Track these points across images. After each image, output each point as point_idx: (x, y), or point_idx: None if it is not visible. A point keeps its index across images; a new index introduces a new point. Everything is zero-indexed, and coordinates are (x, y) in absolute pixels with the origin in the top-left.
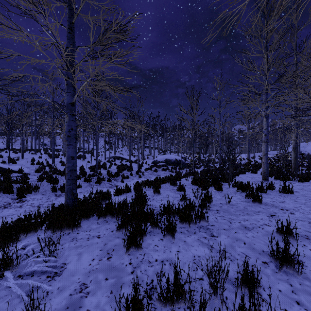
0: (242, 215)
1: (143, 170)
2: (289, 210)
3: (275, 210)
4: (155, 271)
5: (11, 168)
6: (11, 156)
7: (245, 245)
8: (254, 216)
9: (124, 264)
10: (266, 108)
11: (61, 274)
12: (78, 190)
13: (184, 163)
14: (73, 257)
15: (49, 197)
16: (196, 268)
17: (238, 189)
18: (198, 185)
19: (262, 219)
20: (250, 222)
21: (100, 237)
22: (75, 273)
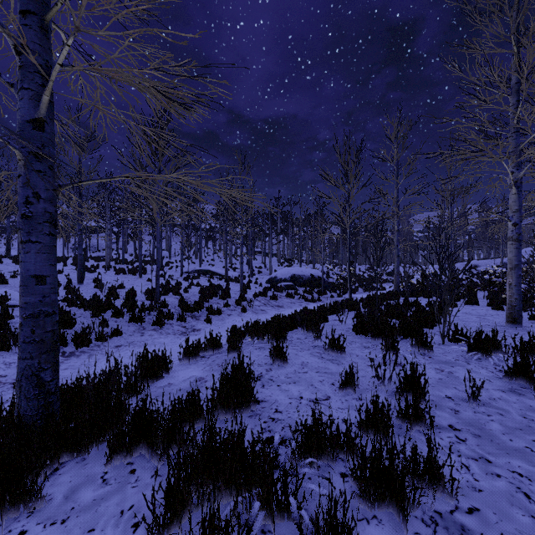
0: None
1: (250, 296)
2: None
3: None
4: None
5: None
6: (7, 269)
7: None
8: None
9: None
10: (517, 166)
11: None
12: (115, 342)
13: (327, 281)
14: None
15: None
16: None
17: (471, 351)
18: (371, 337)
19: None
20: None
21: None
22: None
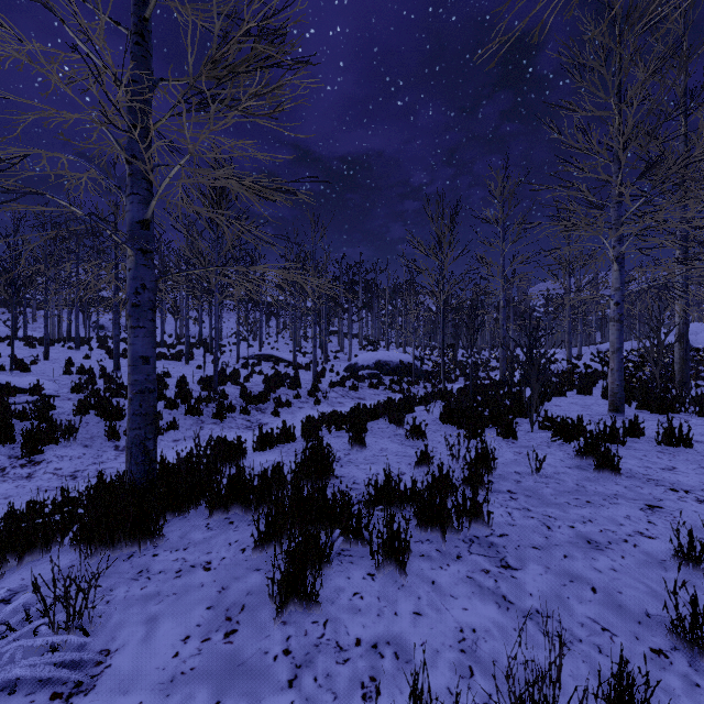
0: (576, 506)
1: (325, 386)
2: (692, 492)
3: (657, 491)
4: (356, 680)
5: (15, 382)
6: (20, 354)
7: (595, 596)
8: (607, 510)
9: (269, 653)
10: (619, 240)
11: (94, 687)
12: (172, 436)
13: (420, 369)
14: (133, 630)
15: (100, 451)
16: (468, 669)
17: (555, 436)
18: (457, 425)
19: (628, 517)
20: (601, 526)
21: (212, 569)
22: (132, 685)
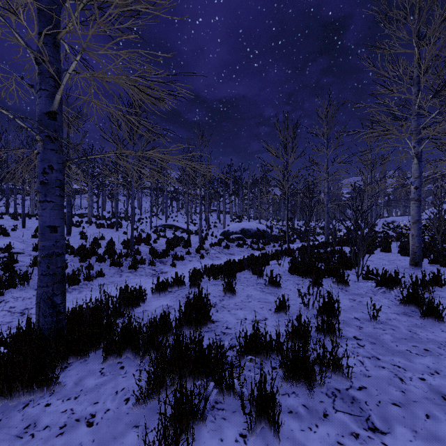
0: (417, 354)
1: (207, 246)
2: None
3: None
4: None
5: None
6: (7, 224)
7: None
8: None
9: None
10: (418, 142)
11: None
12: (99, 281)
13: (270, 234)
14: None
15: None
16: None
17: (378, 286)
18: (302, 276)
19: None
20: None
21: (94, 424)
22: None
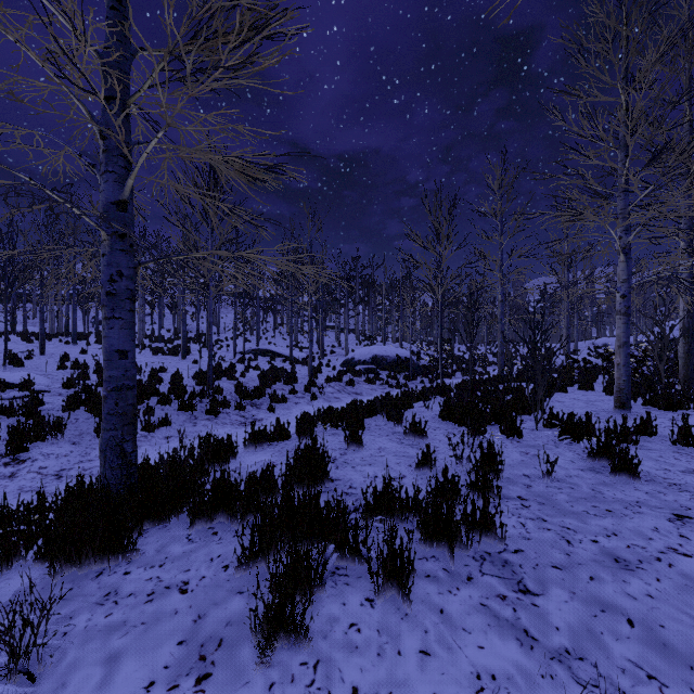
0: (596, 516)
1: (322, 381)
2: None
3: (683, 498)
4: None
5: (6, 377)
6: (17, 348)
7: (633, 631)
8: (631, 521)
9: None
10: (625, 230)
11: None
12: (164, 432)
13: (416, 364)
14: (89, 672)
15: (88, 449)
16: None
17: (562, 434)
18: (458, 423)
19: (656, 530)
20: (627, 540)
21: (188, 591)
22: None
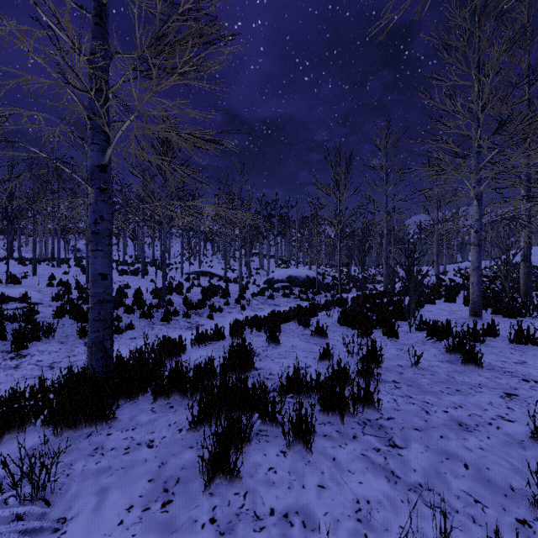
0: (448, 394)
1: (249, 296)
2: None
3: (513, 381)
4: None
5: (9, 293)
6: (15, 270)
7: (467, 471)
8: (473, 398)
9: (198, 521)
10: (478, 182)
11: None
12: (129, 334)
13: (322, 282)
14: (87, 500)
15: (73, 347)
16: (364, 537)
17: (429, 336)
18: (351, 327)
19: (491, 404)
20: (469, 411)
21: (154, 446)
22: None
